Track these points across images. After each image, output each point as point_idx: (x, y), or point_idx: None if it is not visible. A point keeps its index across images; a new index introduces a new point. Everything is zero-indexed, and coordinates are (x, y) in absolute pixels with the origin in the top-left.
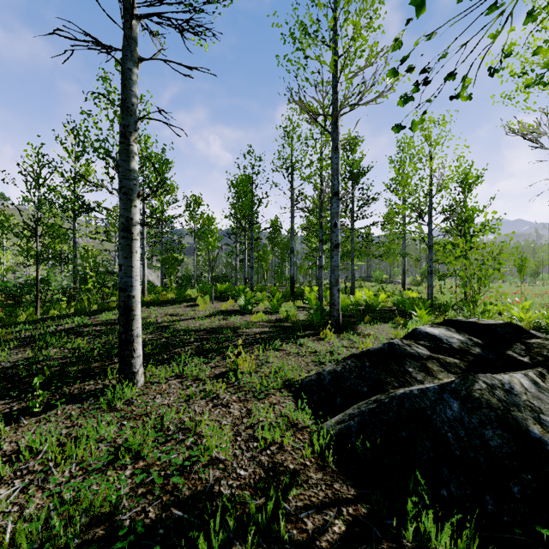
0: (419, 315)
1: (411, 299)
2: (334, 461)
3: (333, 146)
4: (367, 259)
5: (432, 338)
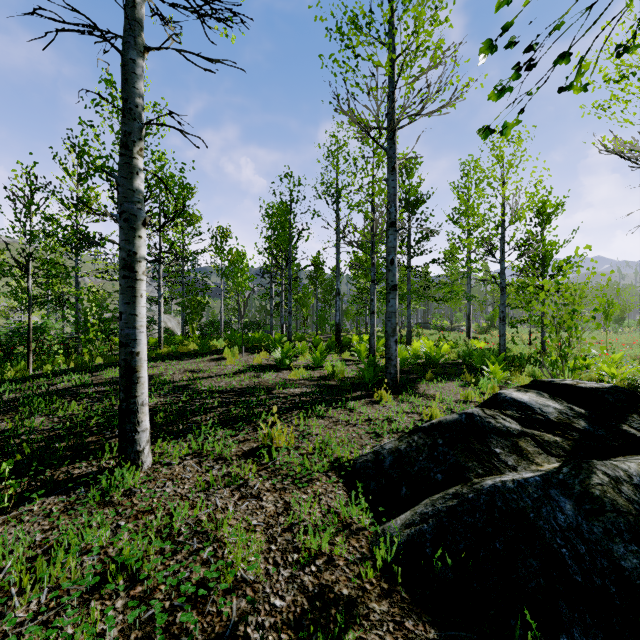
0: (491, 371)
1: (480, 351)
2: (403, 583)
3: (389, 165)
4: (425, 302)
5: (521, 406)
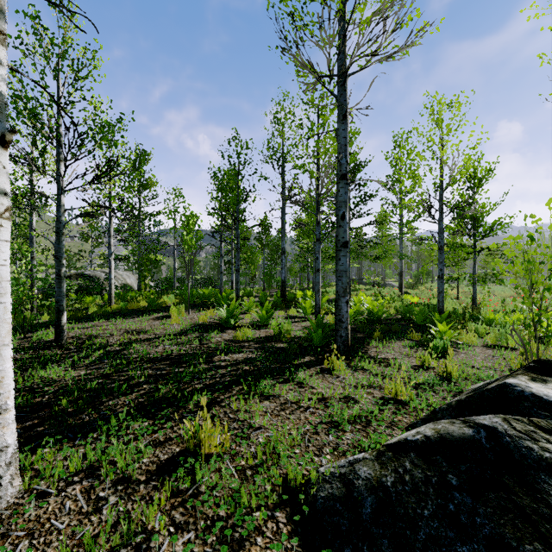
0: (440, 330)
1: (420, 308)
2: None
3: (339, 114)
4: (359, 261)
5: None
